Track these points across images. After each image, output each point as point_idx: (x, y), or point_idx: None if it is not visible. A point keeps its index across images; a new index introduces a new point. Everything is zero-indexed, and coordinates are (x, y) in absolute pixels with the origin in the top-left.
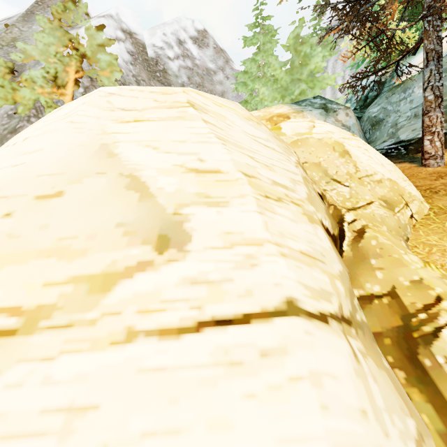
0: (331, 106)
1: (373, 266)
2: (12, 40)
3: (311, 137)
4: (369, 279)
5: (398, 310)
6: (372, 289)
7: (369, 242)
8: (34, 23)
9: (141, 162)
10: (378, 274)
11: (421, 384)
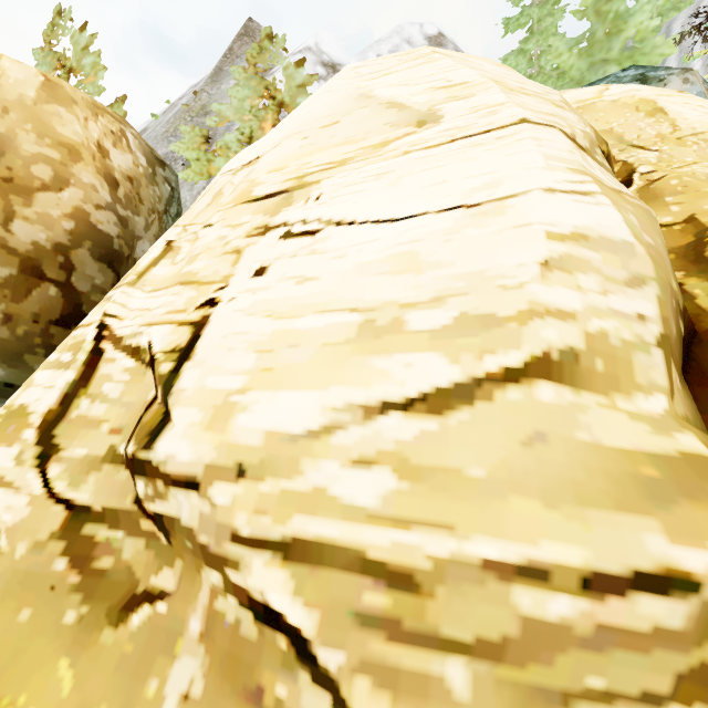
0: (654, 74)
1: (667, 203)
2: (201, 109)
3: (600, 100)
4: (658, 214)
5: (692, 230)
6: (660, 221)
7: (667, 182)
8: (223, 82)
9: (395, 95)
10: (673, 208)
11: (702, 274)
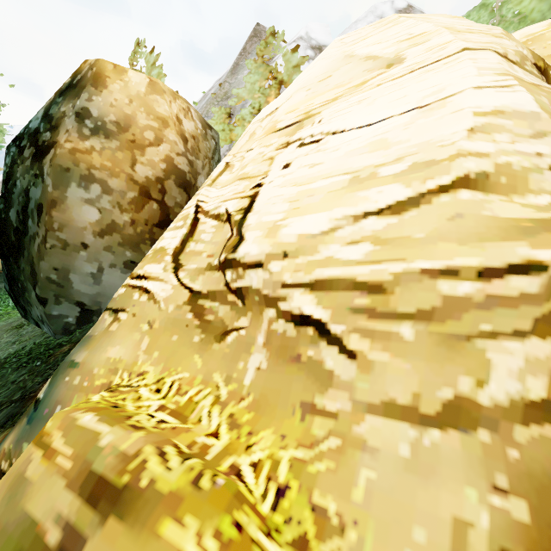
0: None
1: None
2: (224, 95)
3: (549, 31)
4: None
5: None
6: None
7: None
8: (239, 73)
9: (371, 51)
10: None
11: None
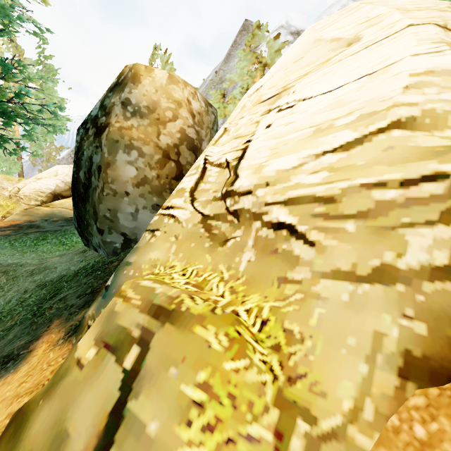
0: None
1: None
2: (219, 80)
3: None
4: None
5: None
6: None
7: None
8: (231, 61)
9: (335, 34)
10: None
11: None
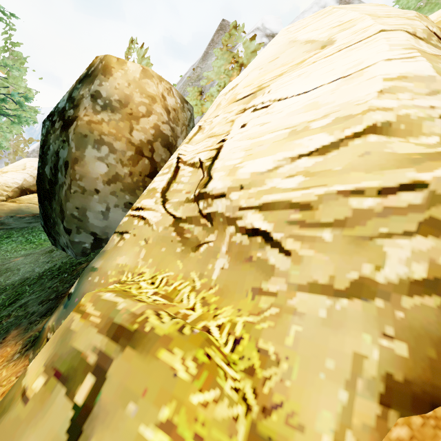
0: None
1: None
2: (197, 77)
3: None
4: None
5: None
6: None
7: None
8: (208, 60)
9: (309, 36)
10: None
11: None
